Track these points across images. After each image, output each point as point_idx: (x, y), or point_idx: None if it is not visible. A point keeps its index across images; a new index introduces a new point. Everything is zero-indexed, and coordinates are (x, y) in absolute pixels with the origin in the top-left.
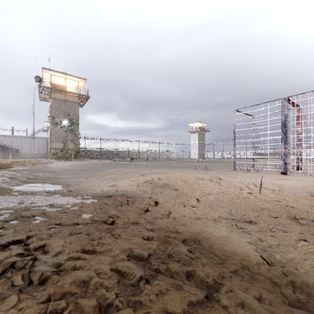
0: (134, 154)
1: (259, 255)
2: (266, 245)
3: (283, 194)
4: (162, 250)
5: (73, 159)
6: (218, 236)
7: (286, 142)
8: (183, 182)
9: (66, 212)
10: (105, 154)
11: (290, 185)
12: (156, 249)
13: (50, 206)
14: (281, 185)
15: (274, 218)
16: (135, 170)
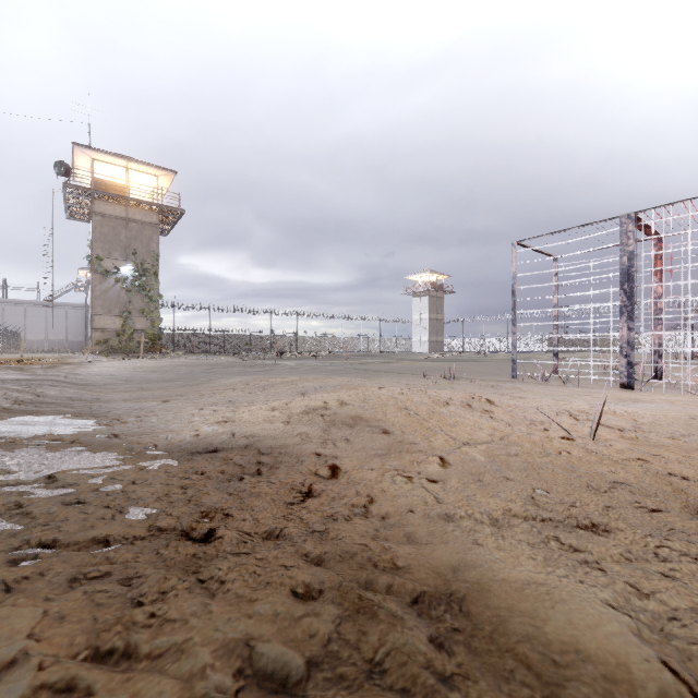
0: (287, 342)
1: (658, 661)
2: (659, 609)
3: (648, 439)
4: (351, 644)
5: (145, 355)
6: (514, 581)
7: (631, 314)
8: (402, 411)
9: (84, 500)
10: (220, 342)
11: (652, 415)
12: (332, 640)
13: (45, 483)
14: (632, 415)
15: (650, 513)
16: (285, 382)
